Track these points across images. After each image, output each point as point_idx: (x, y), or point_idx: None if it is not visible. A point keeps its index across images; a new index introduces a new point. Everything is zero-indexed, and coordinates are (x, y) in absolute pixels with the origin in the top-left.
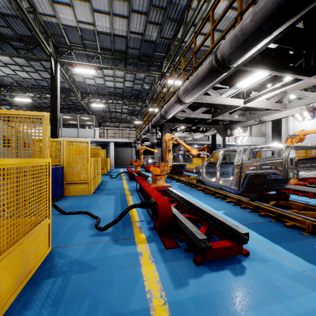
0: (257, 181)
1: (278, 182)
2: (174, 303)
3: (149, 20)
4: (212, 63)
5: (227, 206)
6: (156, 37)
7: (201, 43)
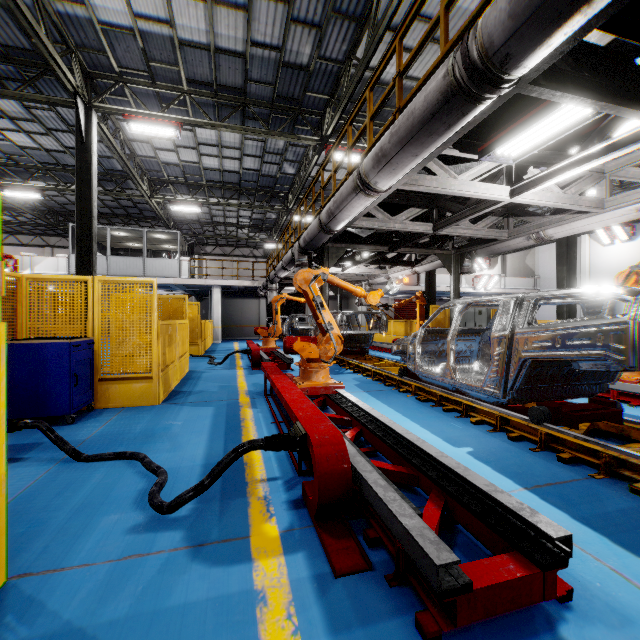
0: (547, 376)
1: (594, 378)
2: None
3: (294, 17)
4: (454, 73)
5: (477, 433)
6: (310, 56)
7: (416, 48)
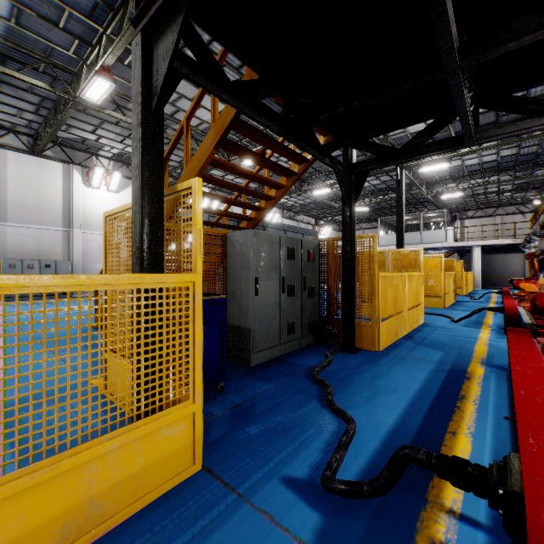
0: None
1: None
2: (492, 339)
3: None
4: None
5: None
6: None
7: None
